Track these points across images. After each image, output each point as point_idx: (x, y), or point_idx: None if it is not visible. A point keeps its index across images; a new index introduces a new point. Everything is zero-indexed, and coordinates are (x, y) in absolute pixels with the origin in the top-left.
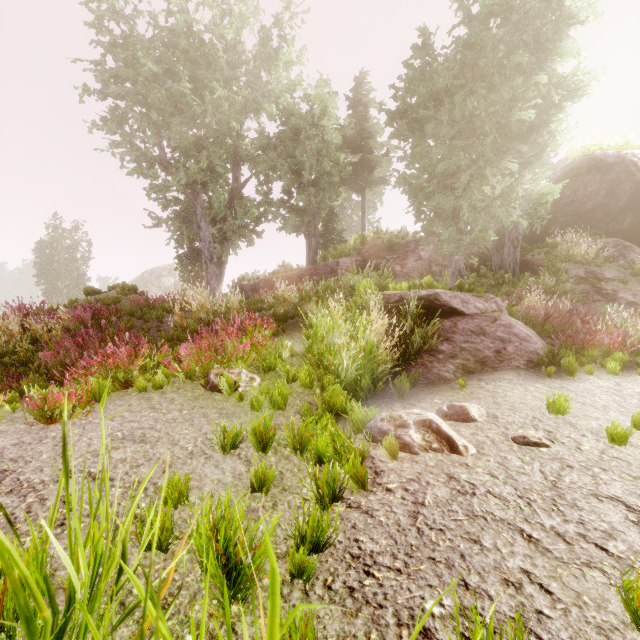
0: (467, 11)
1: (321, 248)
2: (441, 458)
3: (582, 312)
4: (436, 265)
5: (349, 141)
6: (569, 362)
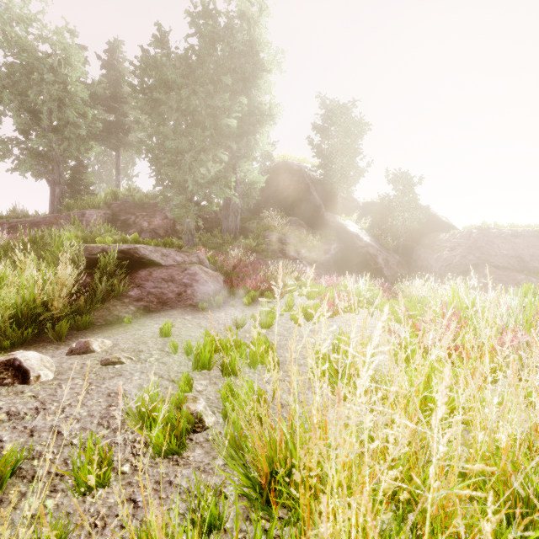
0: (197, 28)
1: (67, 197)
2: (2, 391)
3: (257, 264)
4: (180, 225)
5: (101, 99)
6: (218, 299)
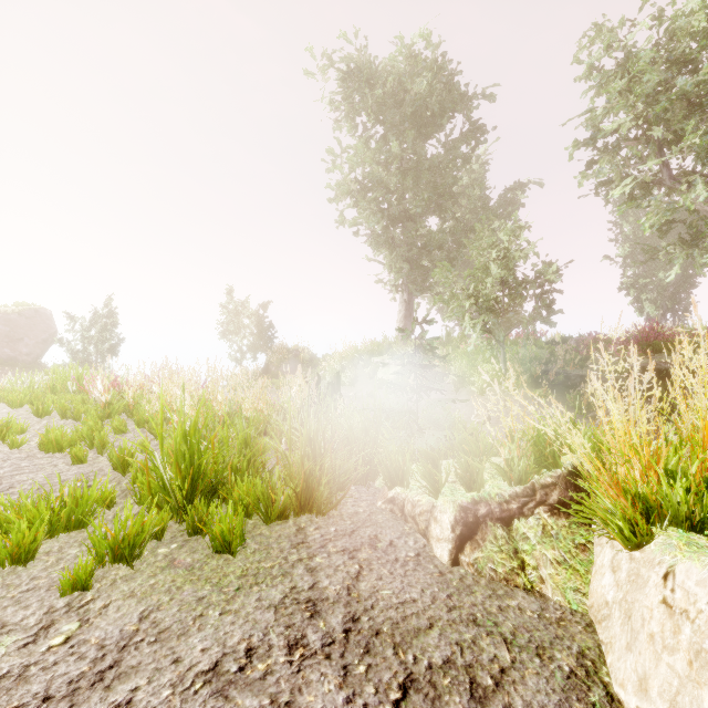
0: None
1: None
2: None
3: None
4: None
5: None
6: None
